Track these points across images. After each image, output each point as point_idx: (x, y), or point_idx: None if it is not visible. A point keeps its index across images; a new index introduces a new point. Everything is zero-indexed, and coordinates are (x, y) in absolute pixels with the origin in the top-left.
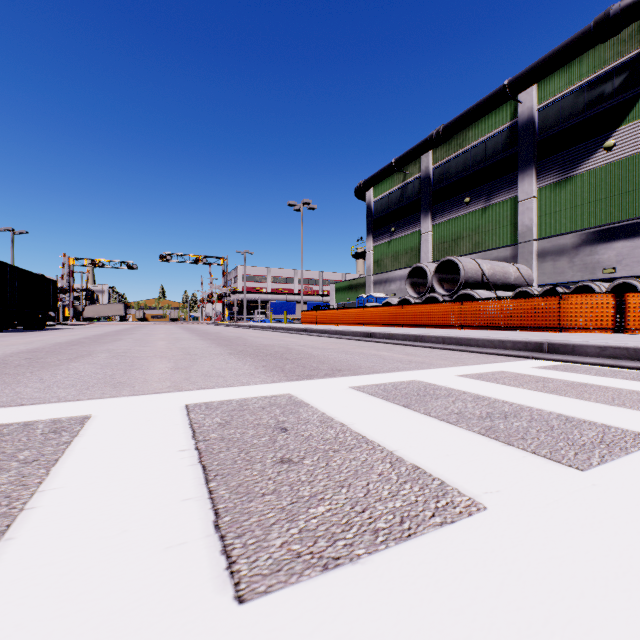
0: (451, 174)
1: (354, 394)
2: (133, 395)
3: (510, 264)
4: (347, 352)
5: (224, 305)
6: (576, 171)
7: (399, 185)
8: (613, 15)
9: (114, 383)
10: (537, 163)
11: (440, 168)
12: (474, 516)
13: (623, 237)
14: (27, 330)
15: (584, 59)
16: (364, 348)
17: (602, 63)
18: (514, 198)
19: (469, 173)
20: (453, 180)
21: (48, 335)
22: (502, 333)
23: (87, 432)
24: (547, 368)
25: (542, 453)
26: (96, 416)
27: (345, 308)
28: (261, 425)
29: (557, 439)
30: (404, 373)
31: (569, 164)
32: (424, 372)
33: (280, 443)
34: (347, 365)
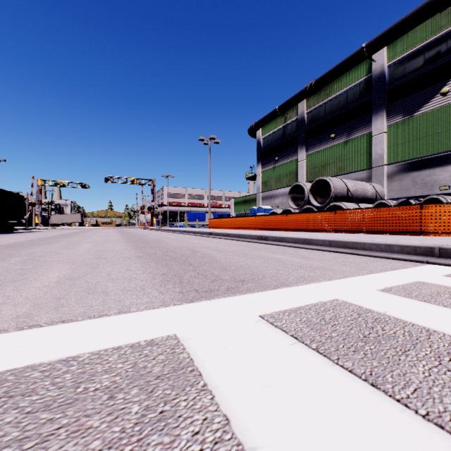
0: (320, 117)
1: (271, 337)
2: None
3: (367, 183)
4: (247, 255)
5: (152, 214)
6: (418, 112)
7: (281, 126)
8: None
9: None
10: (387, 107)
11: (312, 112)
12: None
13: None
14: None
15: (424, 26)
16: (261, 250)
17: (439, 28)
18: (369, 133)
19: (334, 115)
20: (322, 121)
21: (5, 238)
22: (375, 237)
23: None
24: None
25: None
26: None
27: (242, 216)
28: None
29: None
30: (316, 286)
31: (412, 107)
32: (337, 284)
33: None
34: (250, 273)
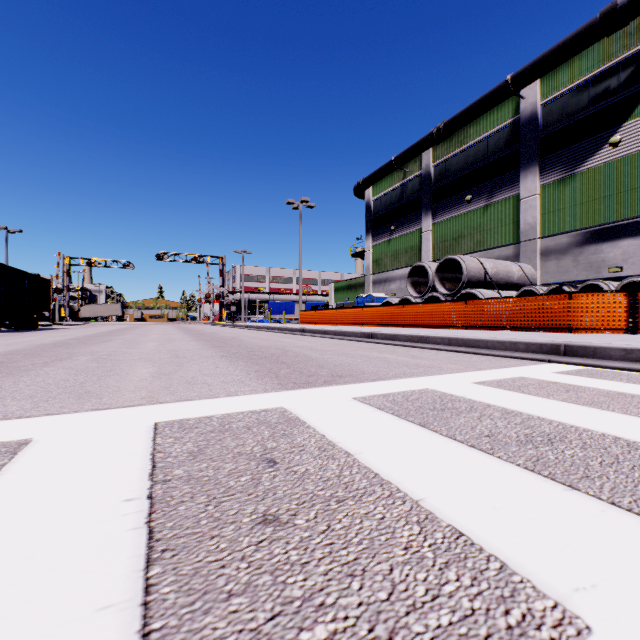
0: (452, 172)
1: (359, 408)
2: (96, 409)
3: (513, 263)
4: (348, 354)
5: (222, 305)
6: (581, 168)
7: (399, 183)
8: (620, 7)
9: (81, 393)
10: (540, 160)
11: (441, 166)
12: None
13: (629, 235)
14: (18, 330)
15: (589, 53)
16: (365, 350)
17: (607, 57)
18: (517, 196)
19: (470, 171)
20: (454, 178)
21: (37, 336)
22: (510, 334)
23: (13, 467)
24: (570, 373)
25: (625, 504)
26: (37, 441)
27: (344, 308)
28: (243, 455)
29: (633, 478)
30: (413, 380)
31: (573, 161)
32: (435, 378)
33: (265, 486)
34: (349, 370)
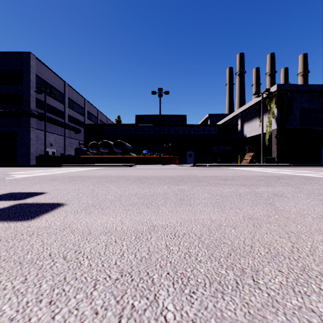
0: None
1: None
2: None
3: None
4: None
5: None
6: None
7: None
8: None
9: None
10: None
11: None
12: (321, 176)
13: None
14: None
15: None
16: None
17: None
18: None
19: None
20: None
21: None
22: None
23: None
24: None
25: None
26: None
27: None
28: None
29: None
30: None
31: None
32: None
33: None
34: None
